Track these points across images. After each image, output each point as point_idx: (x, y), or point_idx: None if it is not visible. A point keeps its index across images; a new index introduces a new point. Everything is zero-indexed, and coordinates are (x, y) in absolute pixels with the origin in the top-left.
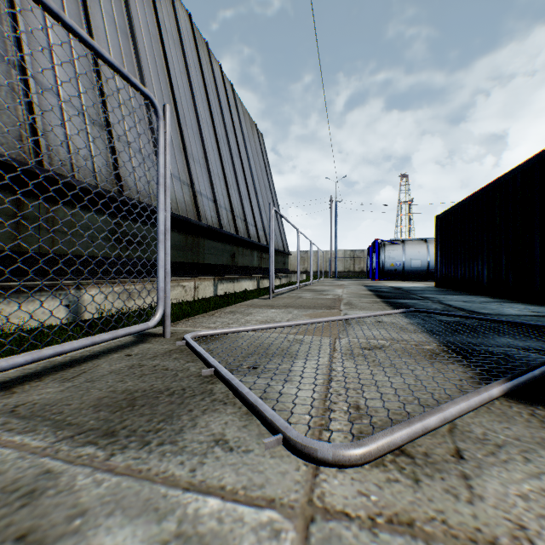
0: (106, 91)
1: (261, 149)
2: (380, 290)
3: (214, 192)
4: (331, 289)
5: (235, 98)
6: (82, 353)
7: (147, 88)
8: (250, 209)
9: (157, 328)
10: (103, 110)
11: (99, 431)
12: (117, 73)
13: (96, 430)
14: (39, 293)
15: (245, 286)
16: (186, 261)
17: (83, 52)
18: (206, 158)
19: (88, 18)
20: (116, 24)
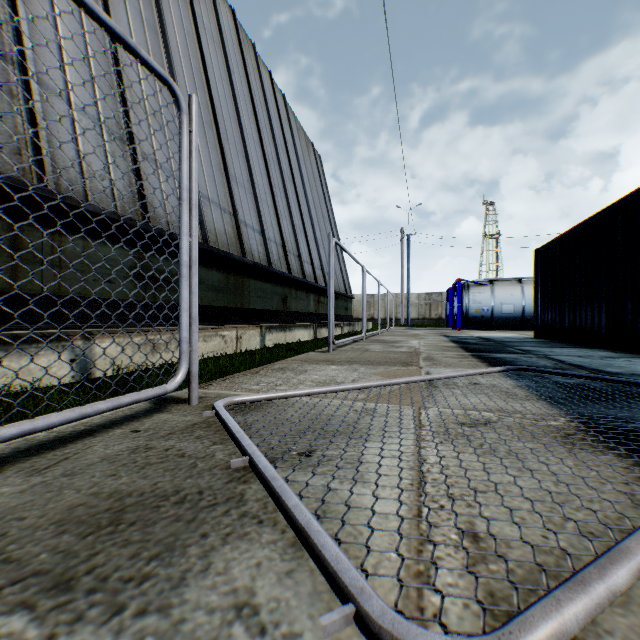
0: (128, 97)
1: (319, 172)
2: (465, 342)
3: (261, 222)
4: (404, 339)
5: (287, 111)
6: (74, 427)
7: None
8: (306, 244)
9: (183, 390)
10: (125, 120)
11: (47, 577)
12: (121, 44)
13: (44, 575)
14: (36, 344)
15: (299, 336)
16: (227, 306)
17: (101, 49)
18: (252, 182)
19: (107, 8)
20: (142, 18)
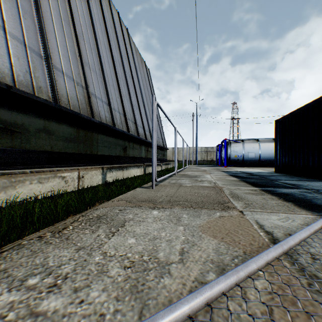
0: None
1: (148, 78)
2: (240, 176)
3: (108, 97)
4: (201, 174)
5: (129, 38)
6: None
7: None
8: (140, 116)
9: None
10: None
11: None
12: None
13: None
14: None
15: (134, 173)
16: (77, 152)
17: None
18: (102, 70)
19: None
20: None
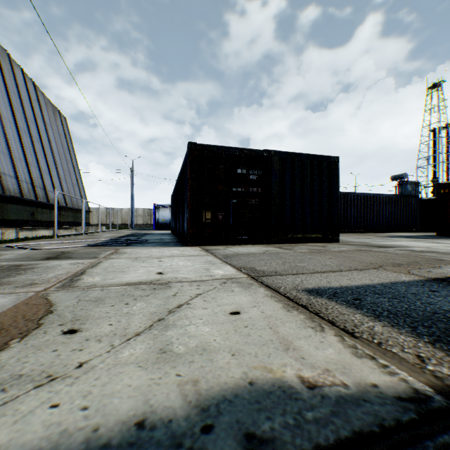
0: None
1: (65, 130)
2: (133, 234)
3: (17, 171)
4: (107, 234)
5: (38, 93)
6: None
7: None
8: (51, 180)
9: None
10: None
11: None
12: None
13: None
14: None
15: (43, 233)
16: None
17: None
18: (10, 148)
19: None
20: None
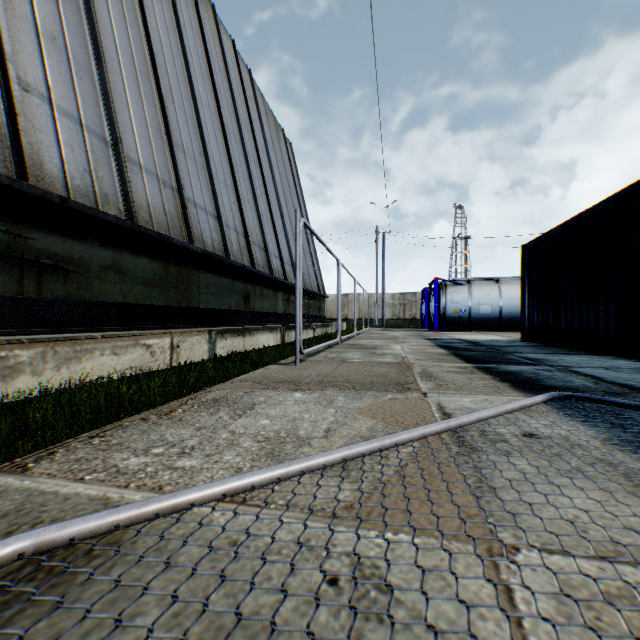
0: None
1: (290, 161)
2: (454, 346)
3: (217, 204)
4: (385, 344)
5: (254, 88)
6: None
7: (99, 26)
8: (274, 236)
9: None
10: None
11: None
12: None
13: None
14: None
15: (263, 341)
16: (165, 304)
17: None
18: (206, 156)
19: None
20: None
